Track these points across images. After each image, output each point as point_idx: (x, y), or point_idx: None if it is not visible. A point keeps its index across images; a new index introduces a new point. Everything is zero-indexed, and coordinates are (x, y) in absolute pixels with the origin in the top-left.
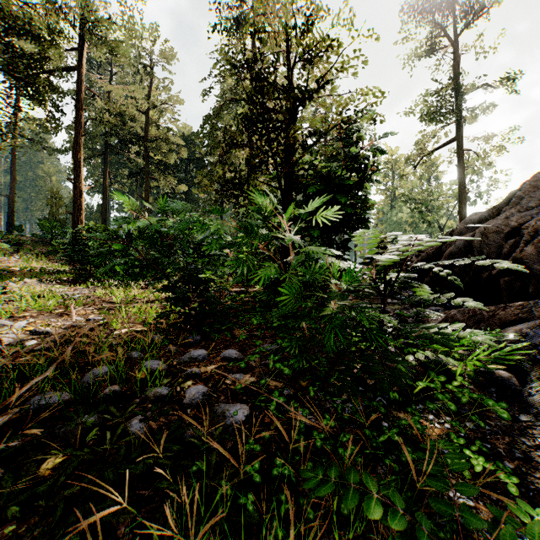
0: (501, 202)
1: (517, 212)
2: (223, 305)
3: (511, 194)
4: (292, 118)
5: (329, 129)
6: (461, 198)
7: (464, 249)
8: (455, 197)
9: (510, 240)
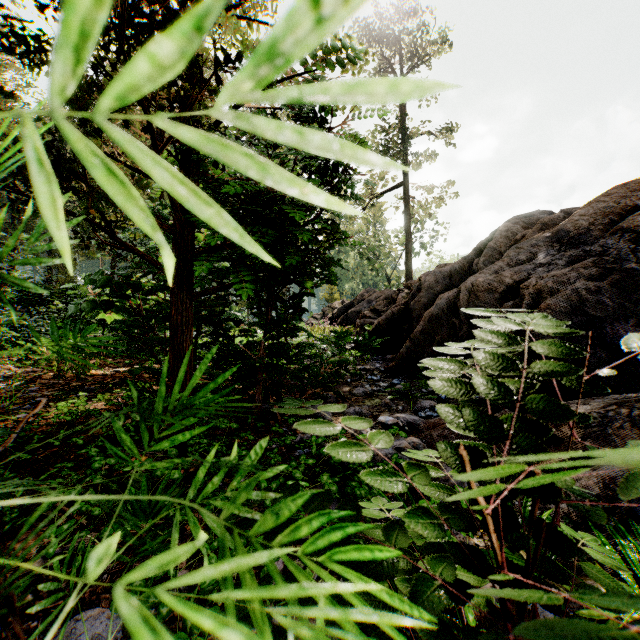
0: (472, 252)
1: (508, 265)
2: (42, 429)
3: (481, 244)
4: (181, 6)
5: None
6: (408, 248)
7: (447, 310)
8: (401, 245)
9: (508, 302)
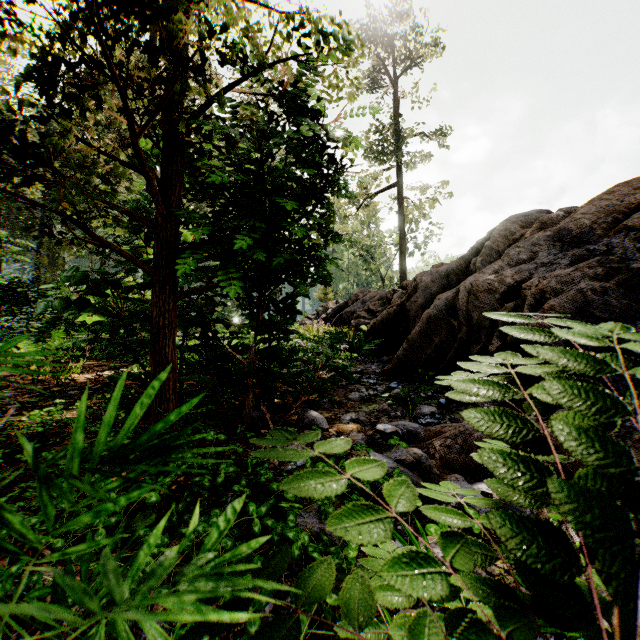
0: (469, 252)
1: (508, 265)
2: (11, 441)
3: (479, 244)
4: None
5: (260, 54)
6: (402, 248)
7: (446, 311)
8: (395, 245)
9: (509, 303)
